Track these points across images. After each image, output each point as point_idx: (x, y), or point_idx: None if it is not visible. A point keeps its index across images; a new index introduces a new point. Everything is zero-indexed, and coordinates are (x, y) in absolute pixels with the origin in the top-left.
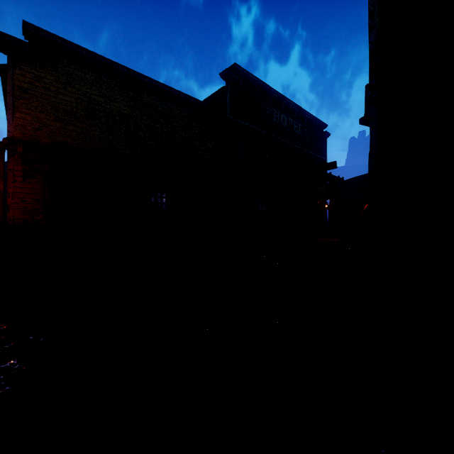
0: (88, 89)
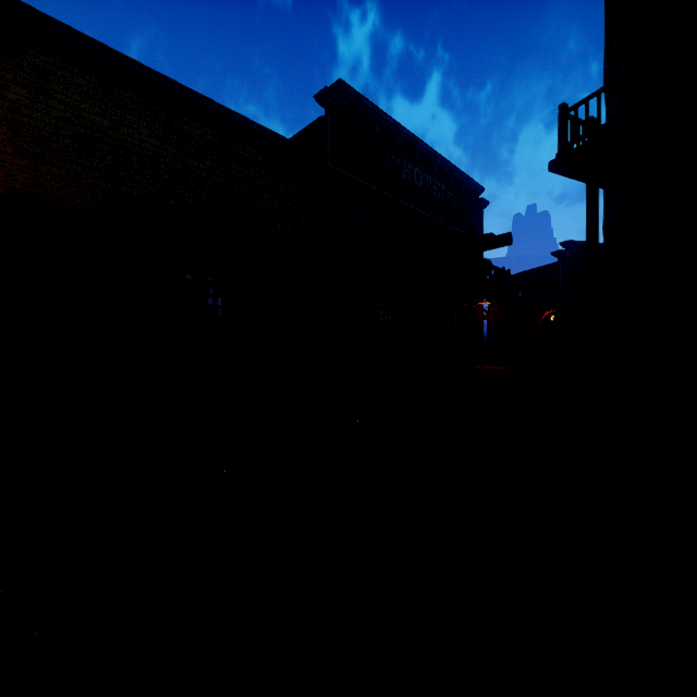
0: (79, 102)
